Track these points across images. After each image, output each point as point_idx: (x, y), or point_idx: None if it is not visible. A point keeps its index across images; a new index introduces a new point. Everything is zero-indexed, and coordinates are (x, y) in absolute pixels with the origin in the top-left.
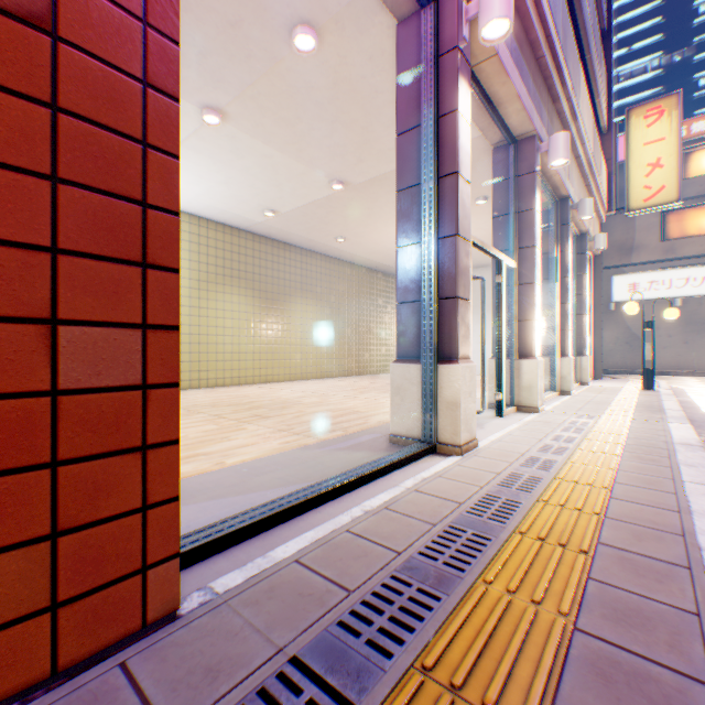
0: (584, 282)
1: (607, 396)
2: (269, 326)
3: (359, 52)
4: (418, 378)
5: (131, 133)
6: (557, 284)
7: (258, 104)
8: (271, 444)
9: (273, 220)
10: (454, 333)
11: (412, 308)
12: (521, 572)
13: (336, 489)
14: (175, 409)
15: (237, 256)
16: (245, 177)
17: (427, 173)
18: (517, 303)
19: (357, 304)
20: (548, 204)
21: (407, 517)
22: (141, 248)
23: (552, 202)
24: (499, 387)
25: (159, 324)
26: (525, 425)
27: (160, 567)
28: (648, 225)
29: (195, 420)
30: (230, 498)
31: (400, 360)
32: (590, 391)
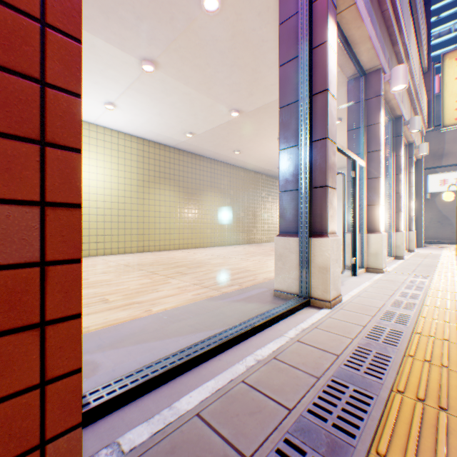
0: (411, 178)
1: (431, 260)
2: (189, 211)
3: (250, 9)
4: (295, 248)
5: (27, 10)
6: (393, 179)
7: (179, 55)
8: (186, 295)
9: (192, 140)
10: (324, 213)
11: (291, 195)
12: (413, 444)
13: (233, 339)
14: (77, 284)
15: (168, 164)
16: (172, 110)
17: (303, 92)
18: (366, 192)
19: (248, 196)
20: (385, 122)
21: (293, 368)
22: (38, 126)
23: (389, 120)
24: (353, 254)
25: (59, 201)
26: (376, 283)
27: (60, 440)
28: (454, 138)
29: (136, 275)
30: (150, 343)
31: (281, 234)
32: (417, 256)
